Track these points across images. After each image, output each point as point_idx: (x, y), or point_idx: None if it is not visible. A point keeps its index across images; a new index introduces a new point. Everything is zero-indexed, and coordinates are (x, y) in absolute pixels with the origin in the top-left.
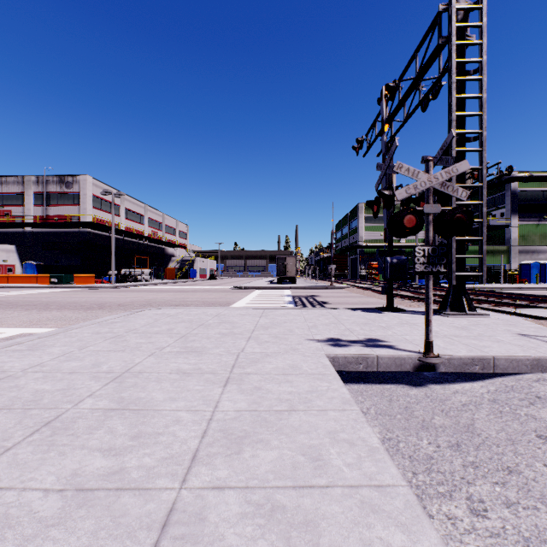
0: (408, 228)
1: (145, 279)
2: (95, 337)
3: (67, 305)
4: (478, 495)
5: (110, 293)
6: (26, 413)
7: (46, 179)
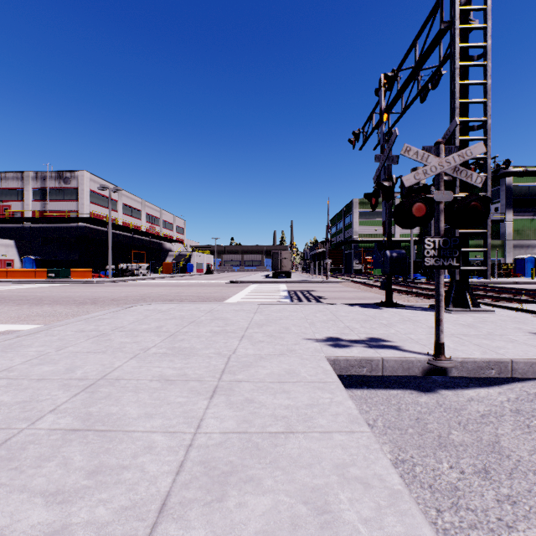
0: (417, 218)
1: (142, 274)
2: (78, 335)
3: (60, 300)
4: None
5: (106, 288)
6: None
7: (45, 174)
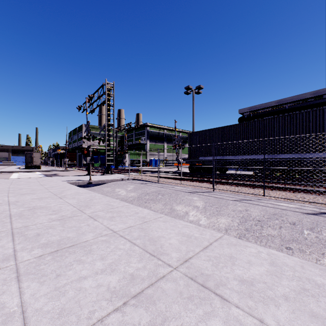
0: (85, 153)
1: None
2: None
3: None
4: None
5: None
6: None
7: None
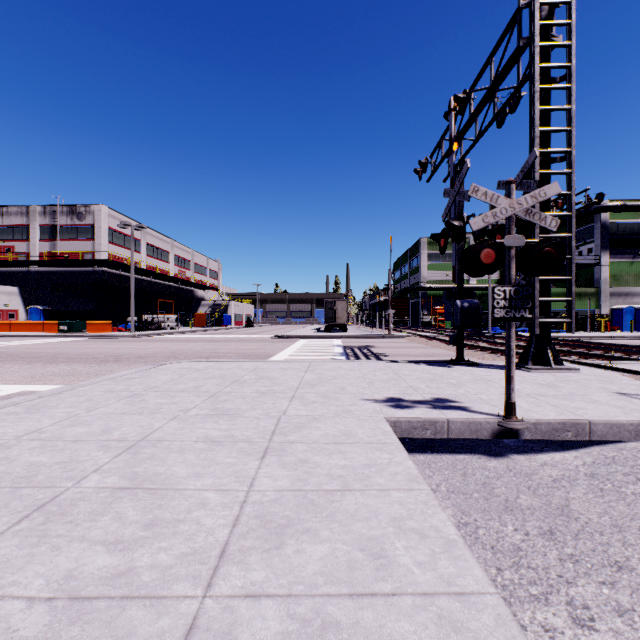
0: (486, 265)
1: (171, 327)
2: (107, 396)
3: (78, 357)
4: (581, 599)
5: (129, 343)
6: (15, 493)
7: (54, 209)
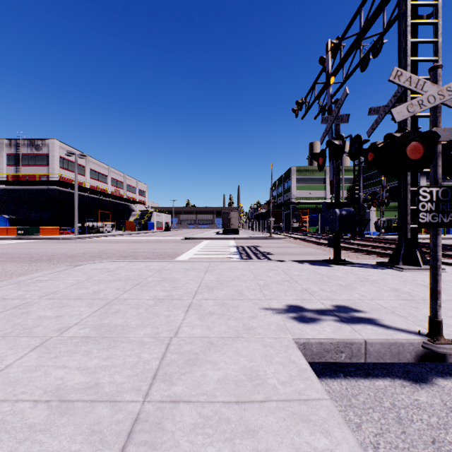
0: (413, 161)
1: (107, 231)
2: None
3: (17, 257)
4: None
5: (69, 244)
6: None
7: (18, 142)
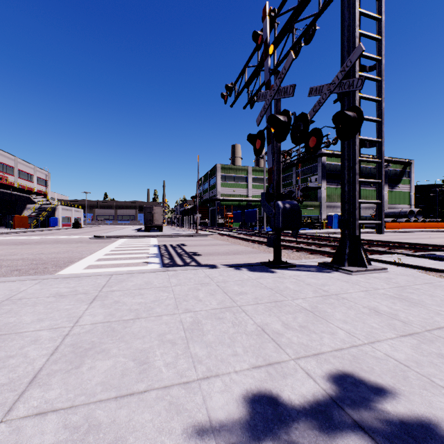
0: None
1: None
2: None
3: None
4: None
5: None
6: None
7: None
